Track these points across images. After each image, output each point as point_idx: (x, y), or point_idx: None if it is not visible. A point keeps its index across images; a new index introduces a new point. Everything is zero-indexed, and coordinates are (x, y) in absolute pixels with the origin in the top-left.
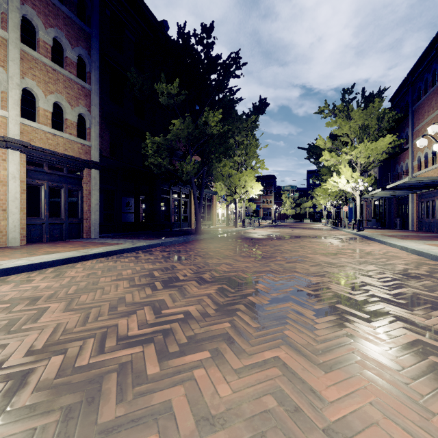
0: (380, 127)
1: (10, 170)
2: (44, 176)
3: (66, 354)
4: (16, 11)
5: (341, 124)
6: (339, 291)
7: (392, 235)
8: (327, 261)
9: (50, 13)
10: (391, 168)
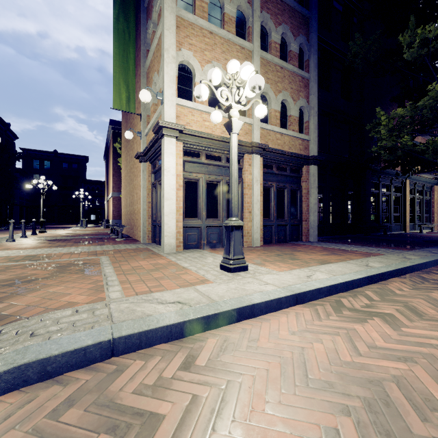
0: None
1: (254, 173)
2: (272, 177)
3: None
4: (258, 21)
5: None
6: None
7: None
8: None
9: (278, 11)
10: None
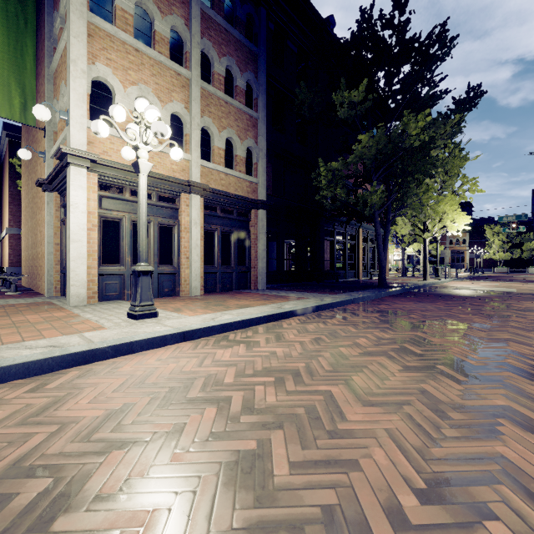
0: None
1: (192, 215)
2: (217, 220)
3: (500, 519)
4: (197, 47)
5: None
6: None
7: None
8: None
9: (223, 41)
10: None
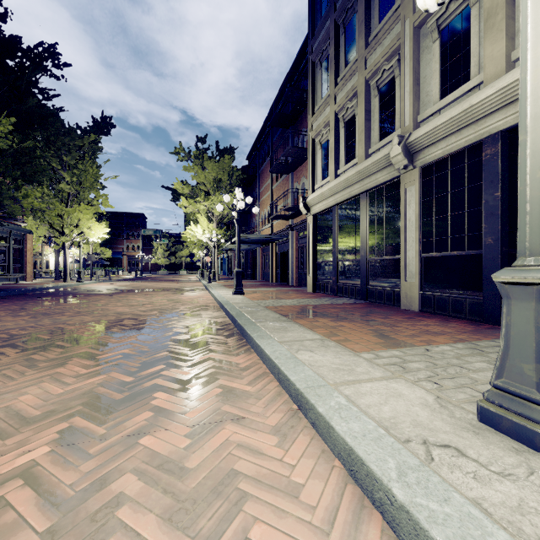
0: (231, 183)
1: None
2: None
3: None
4: None
5: (198, 172)
6: (81, 333)
7: (232, 284)
8: (122, 311)
9: None
10: (248, 222)
